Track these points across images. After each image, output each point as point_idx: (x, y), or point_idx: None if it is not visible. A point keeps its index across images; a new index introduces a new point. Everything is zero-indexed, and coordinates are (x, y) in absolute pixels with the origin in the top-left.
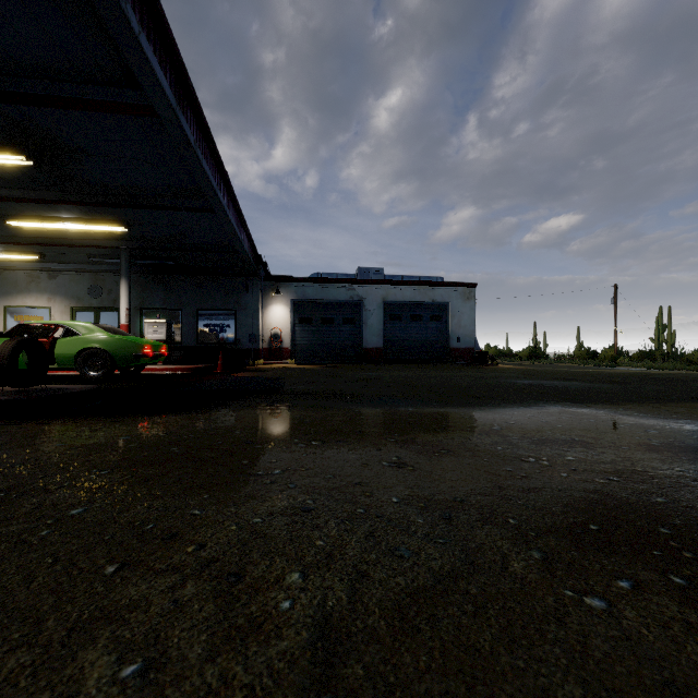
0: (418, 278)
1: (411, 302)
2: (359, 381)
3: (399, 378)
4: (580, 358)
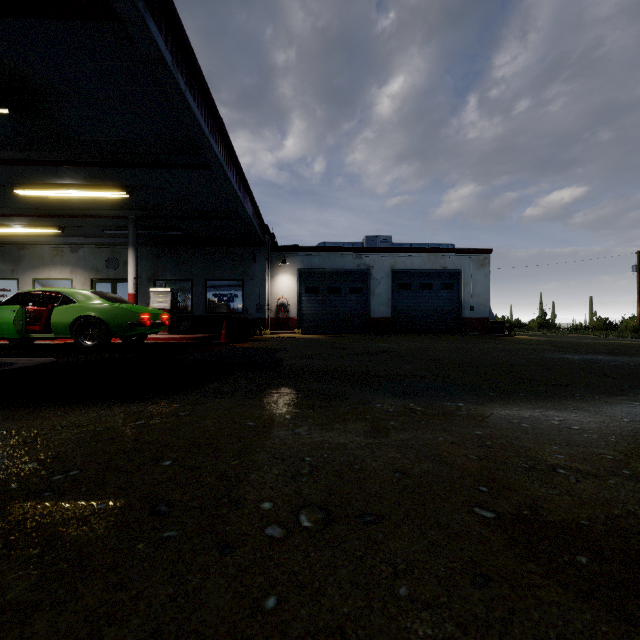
0: (427, 246)
1: (421, 270)
2: (370, 354)
3: (417, 351)
4: (597, 328)
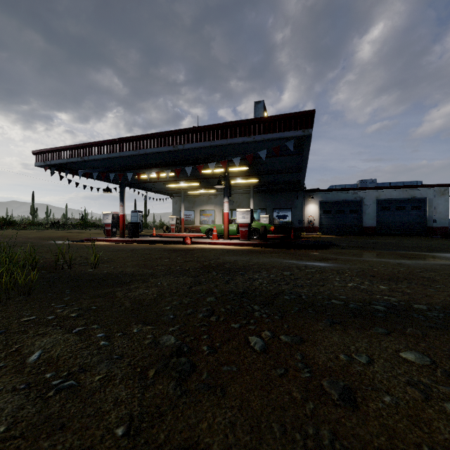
0: (401, 183)
1: (397, 199)
2: (370, 243)
3: (392, 243)
4: None
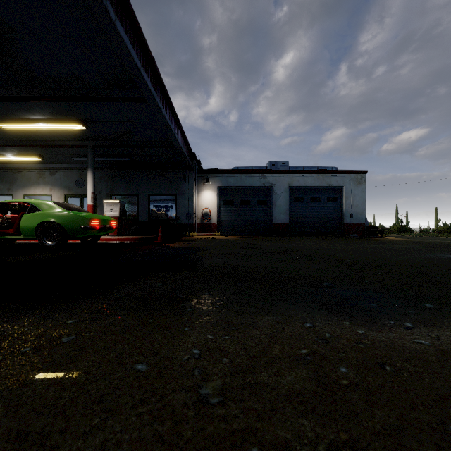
0: (316, 168)
1: (311, 187)
2: (277, 253)
3: (317, 251)
4: (443, 232)
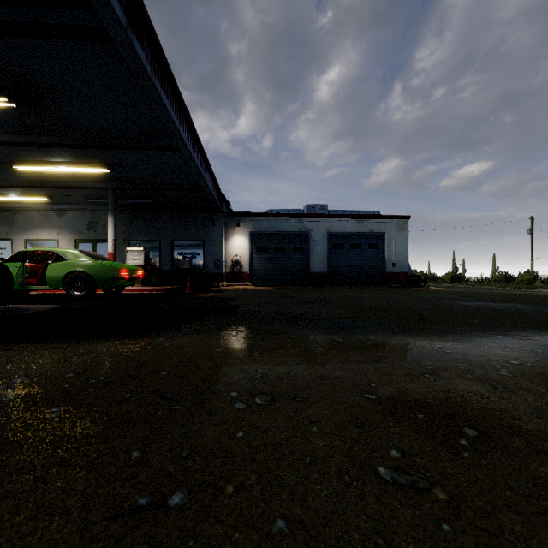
0: (357, 212)
1: (352, 233)
2: (309, 301)
3: (346, 300)
4: (498, 281)
